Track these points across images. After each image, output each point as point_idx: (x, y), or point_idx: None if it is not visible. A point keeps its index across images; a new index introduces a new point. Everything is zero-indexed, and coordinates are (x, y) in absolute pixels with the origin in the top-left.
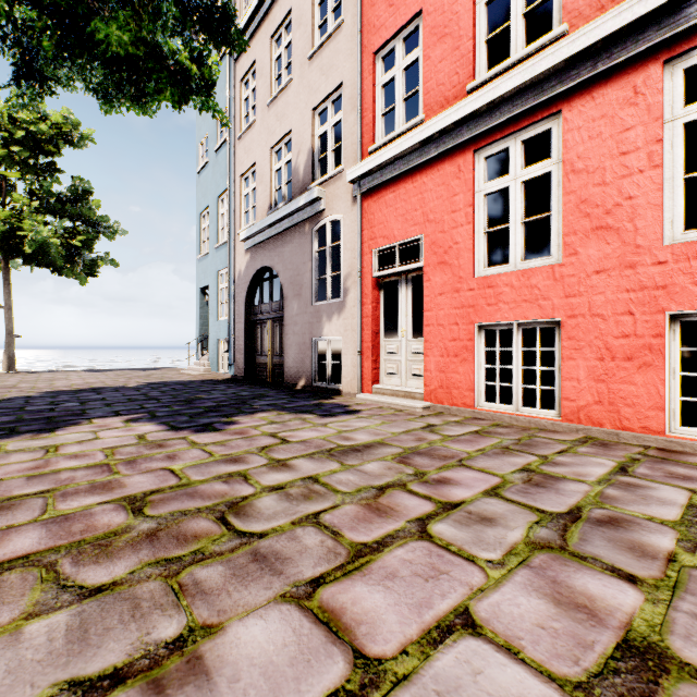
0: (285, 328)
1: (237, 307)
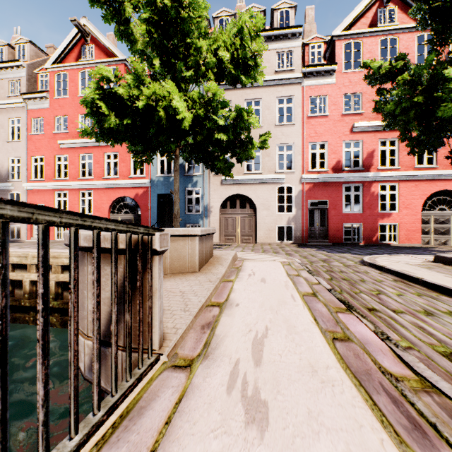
0: None
1: None
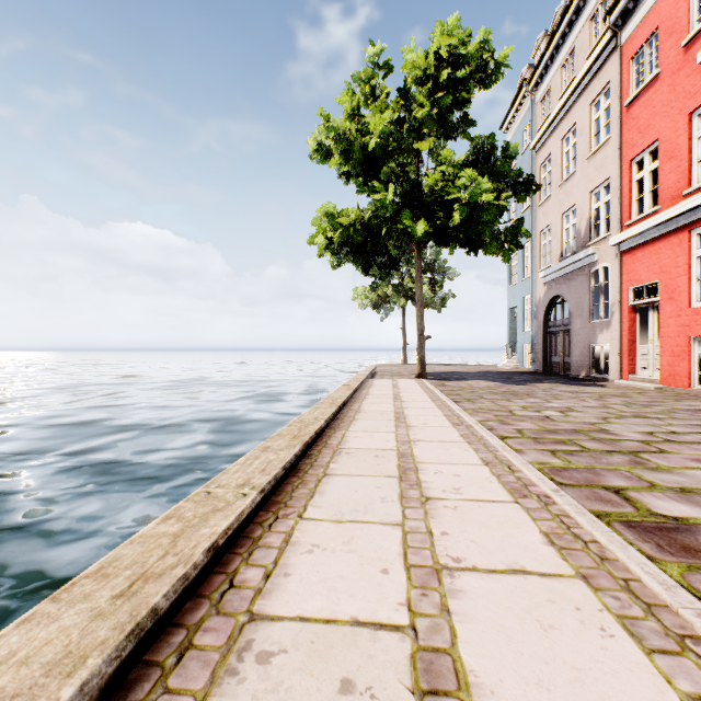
0: (571, 337)
1: (537, 323)
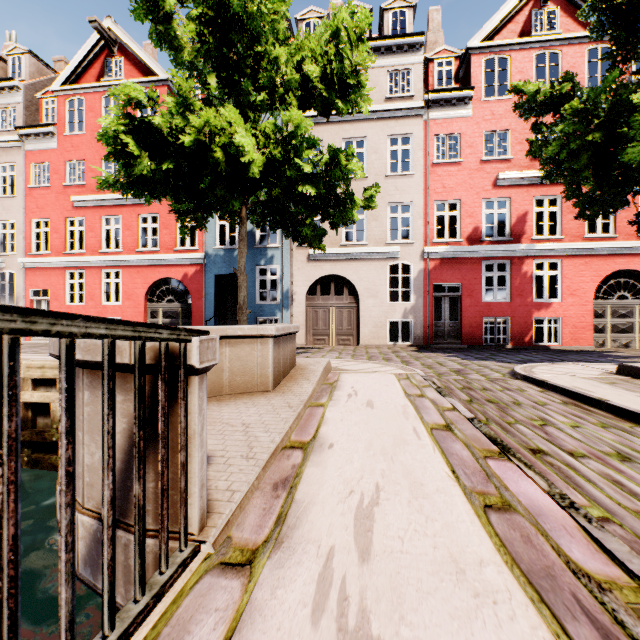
0: None
1: None
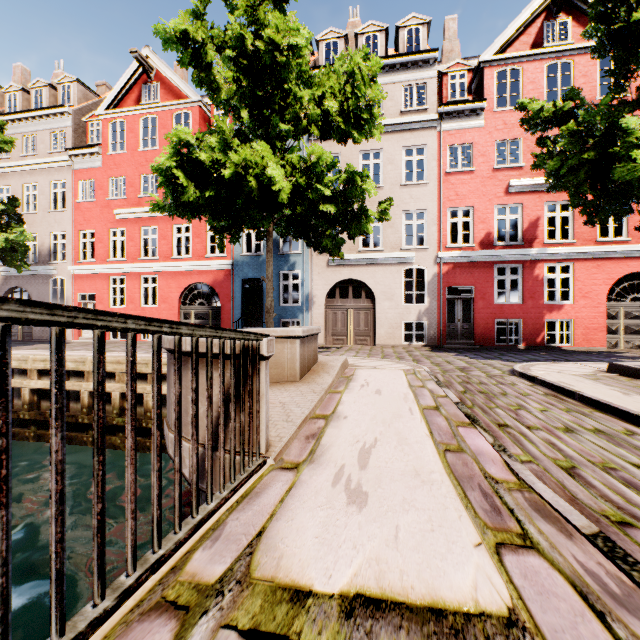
0: None
1: None
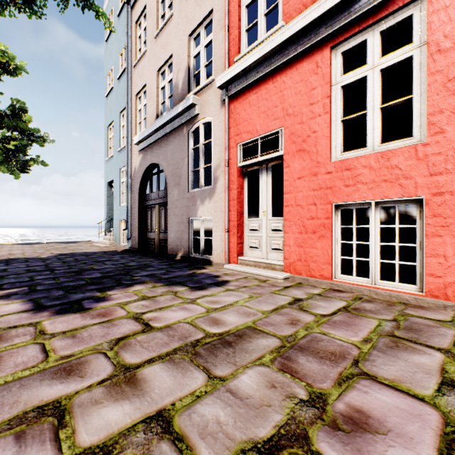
0: (168, 210)
1: (133, 195)
